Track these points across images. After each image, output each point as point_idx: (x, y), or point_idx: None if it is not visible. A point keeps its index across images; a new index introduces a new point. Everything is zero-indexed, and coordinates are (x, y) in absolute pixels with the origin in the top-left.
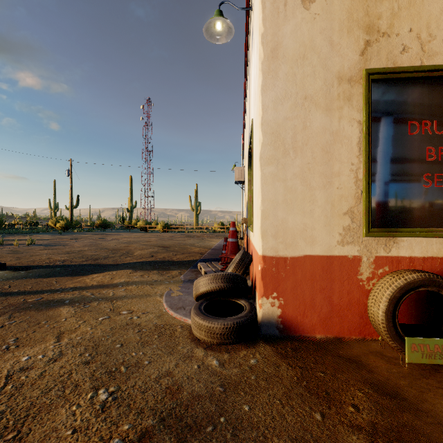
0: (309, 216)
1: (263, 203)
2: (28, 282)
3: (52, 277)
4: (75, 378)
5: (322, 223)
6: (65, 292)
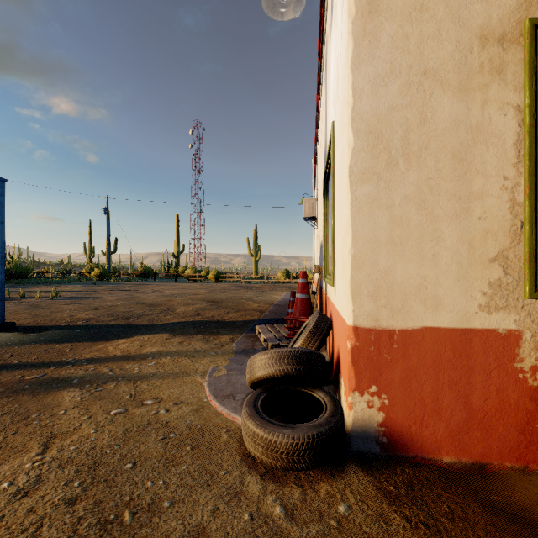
0: (430, 264)
1: (354, 244)
2: (36, 350)
3: (67, 342)
4: (45, 536)
5: (452, 275)
6: (77, 366)
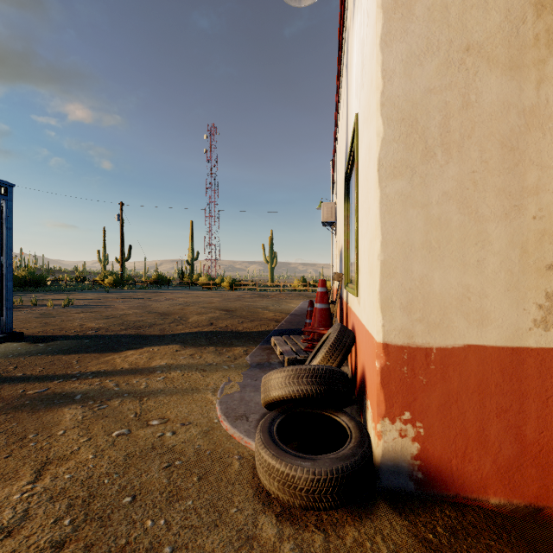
0: (474, 271)
1: (384, 249)
2: (42, 361)
3: (75, 353)
4: None
5: (501, 284)
6: (82, 379)
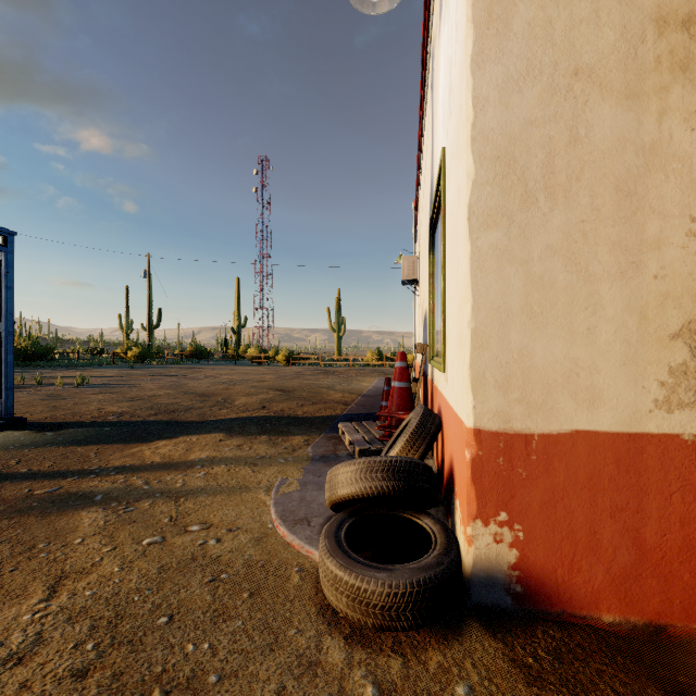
0: (583, 341)
1: (476, 314)
2: (52, 454)
3: (92, 444)
4: None
5: (616, 357)
6: (102, 476)
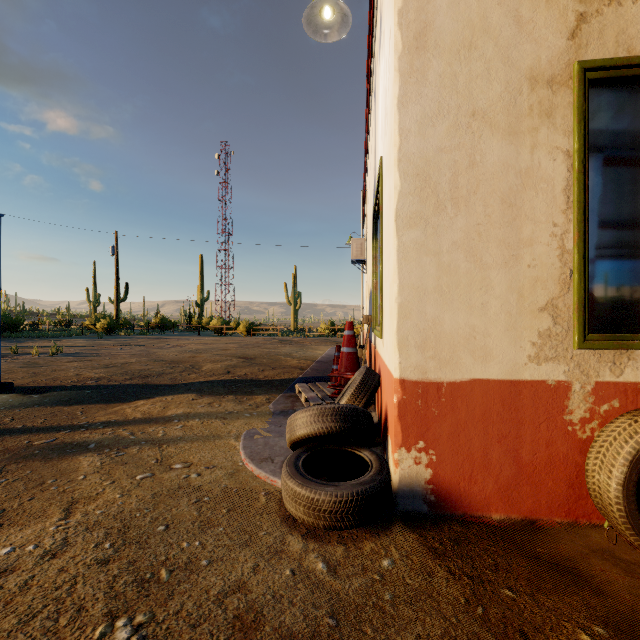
0: (479, 313)
1: (401, 292)
2: (41, 413)
3: (77, 404)
4: (81, 593)
5: (502, 325)
6: (92, 429)
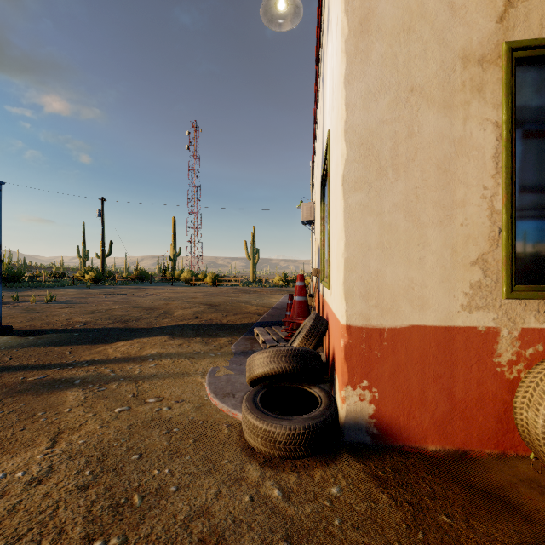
0: (417, 267)
1: (347, 248)
2: (35, 352)
3: (66, 345)
4: (62, 517)
5: (437, 277)
6: (78, 367)
